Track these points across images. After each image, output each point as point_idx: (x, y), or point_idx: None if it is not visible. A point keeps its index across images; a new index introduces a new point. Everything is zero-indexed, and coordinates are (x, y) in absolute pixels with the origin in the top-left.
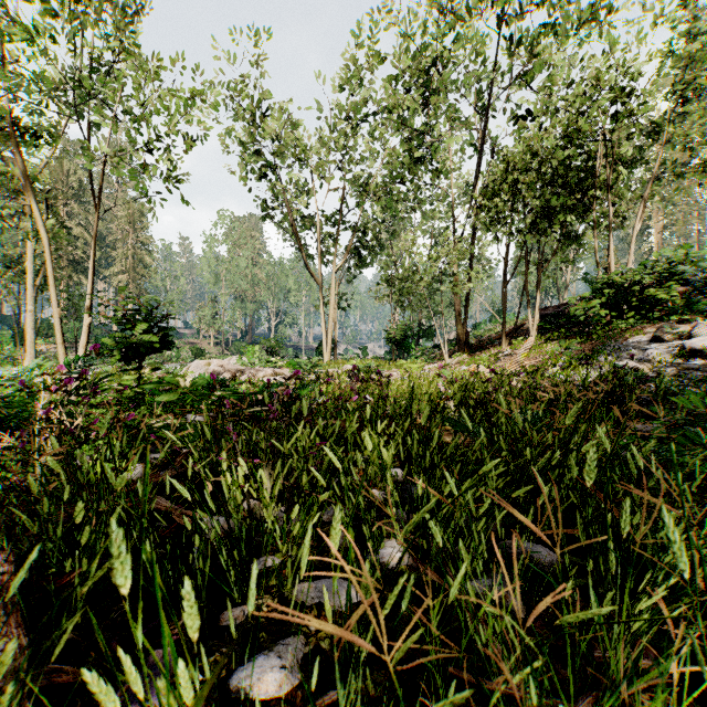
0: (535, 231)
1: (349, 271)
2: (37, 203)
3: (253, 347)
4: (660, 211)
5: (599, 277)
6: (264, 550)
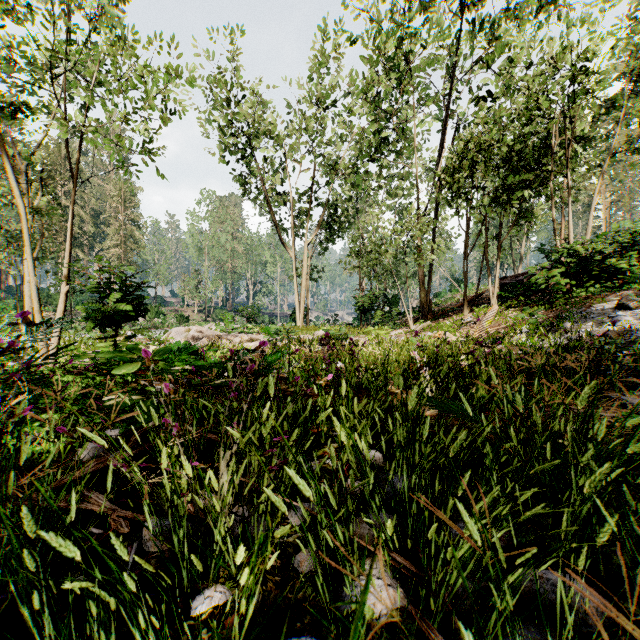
0: (495, 205)
1: (320, 244)
2: (13, 173)
3: (231, 314)
4: (607, 188)
5: (558, 248)
6: (211, 579)
